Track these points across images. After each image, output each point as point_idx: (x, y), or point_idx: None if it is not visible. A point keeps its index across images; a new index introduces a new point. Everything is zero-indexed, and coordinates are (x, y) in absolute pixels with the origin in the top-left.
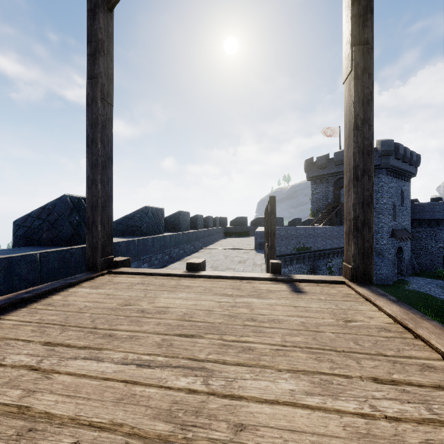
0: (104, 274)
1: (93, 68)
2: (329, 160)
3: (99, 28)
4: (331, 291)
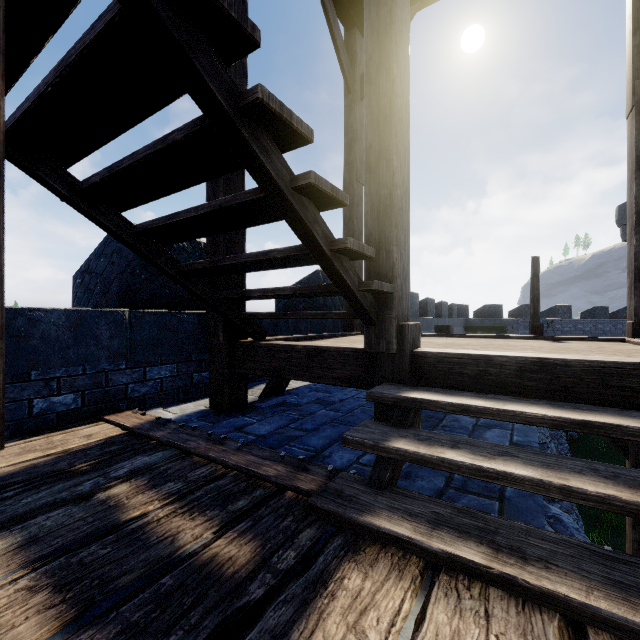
0: (359, 334)
1: (349, 156)
2: None
3: (355, 120)
4: (602, 343)
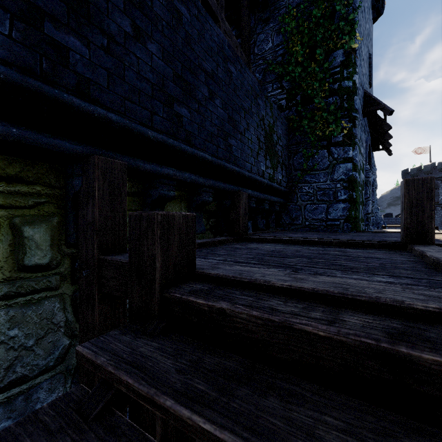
0: None
1: None
2: (420, 171)
3: None
4: None
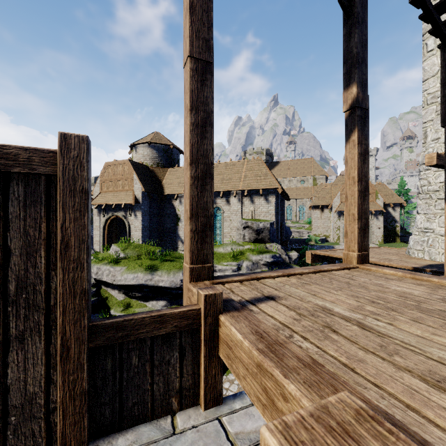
0: None
1: None
2: None
3: None
4: (242, 288)
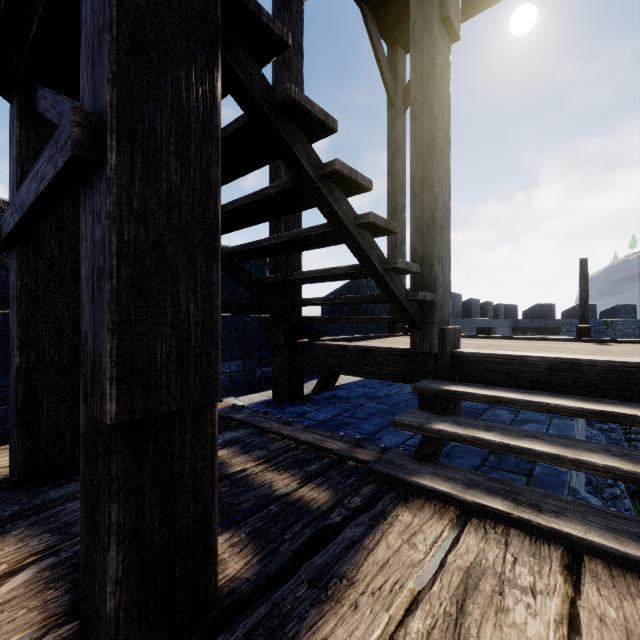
0: (402, 335)
1: (392, 166)
2: None
3: (397, 132)
4: None
